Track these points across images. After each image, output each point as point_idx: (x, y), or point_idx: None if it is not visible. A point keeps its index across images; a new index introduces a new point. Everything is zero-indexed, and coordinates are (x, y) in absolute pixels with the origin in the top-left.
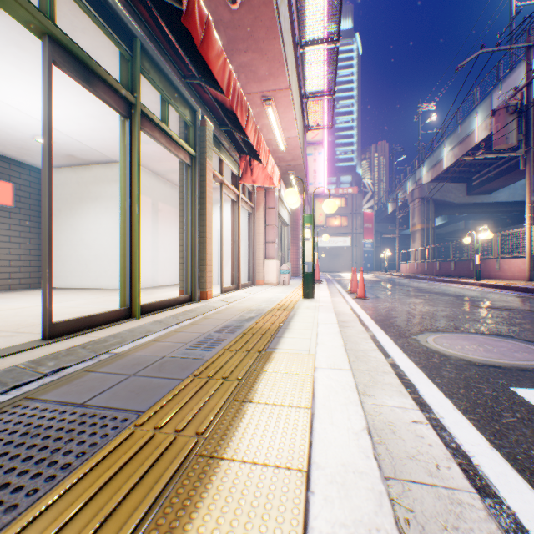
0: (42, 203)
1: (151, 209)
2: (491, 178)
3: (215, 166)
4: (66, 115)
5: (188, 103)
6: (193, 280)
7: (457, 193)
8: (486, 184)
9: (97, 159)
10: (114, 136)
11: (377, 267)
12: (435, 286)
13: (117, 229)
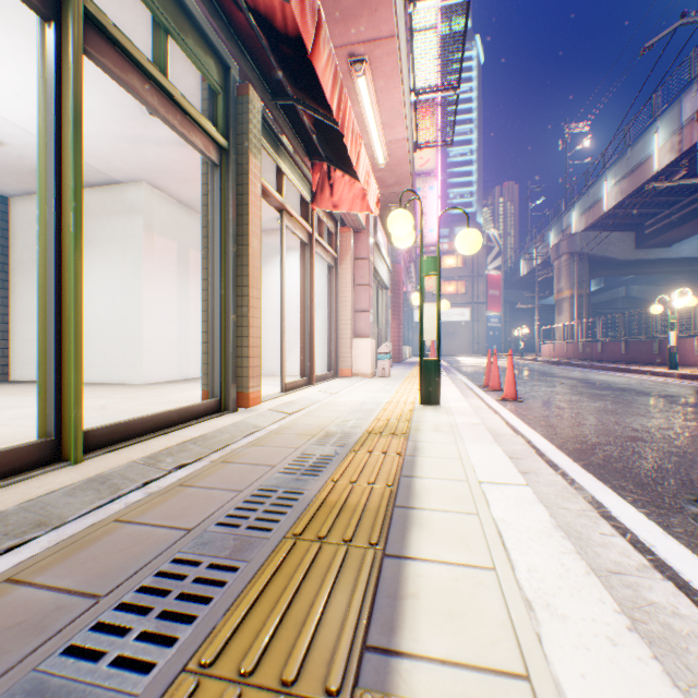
0: (7, 249)
1: (176, 258)
2: (673, 224)
3: (275, 189)
4: (4, 83)
5: (213, 47)
6: (225, 373)
7: (622, 245)
8: (665, 232)
9: (86, 178)
10: (101, 129)
11: (505, 349)
12: (609, 378)
13: (119, 290)
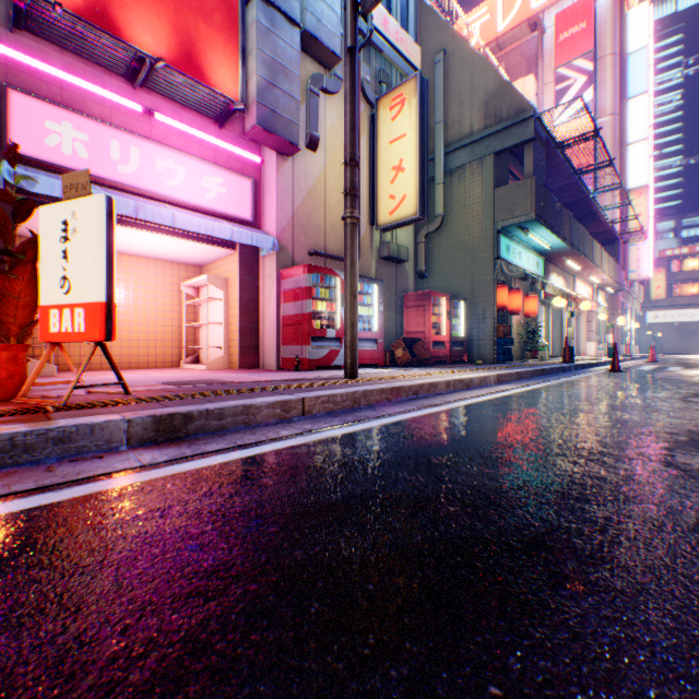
0: None
1: None
2: None
3: None
4: None
5: None
6: (557, 350)
7: None
8: None
9: None
10: None
11: None
12: None
13: None
